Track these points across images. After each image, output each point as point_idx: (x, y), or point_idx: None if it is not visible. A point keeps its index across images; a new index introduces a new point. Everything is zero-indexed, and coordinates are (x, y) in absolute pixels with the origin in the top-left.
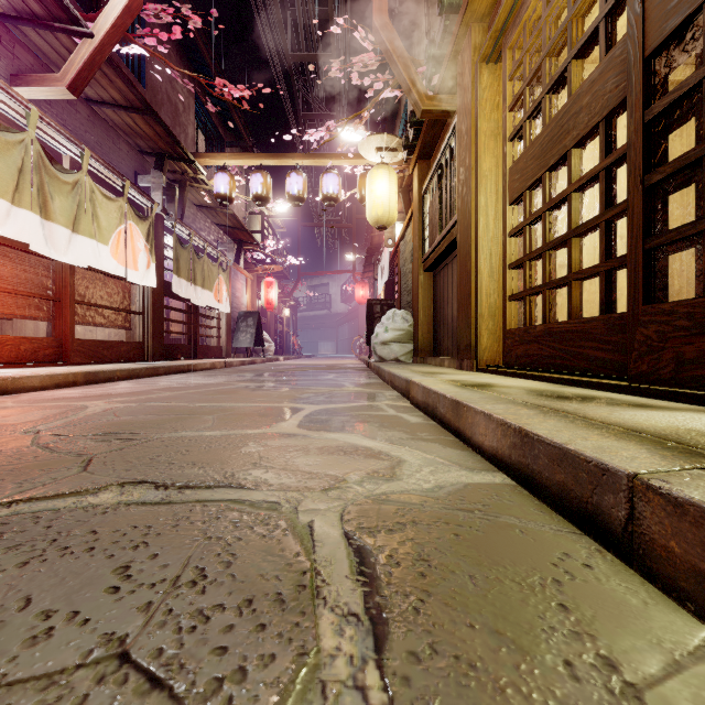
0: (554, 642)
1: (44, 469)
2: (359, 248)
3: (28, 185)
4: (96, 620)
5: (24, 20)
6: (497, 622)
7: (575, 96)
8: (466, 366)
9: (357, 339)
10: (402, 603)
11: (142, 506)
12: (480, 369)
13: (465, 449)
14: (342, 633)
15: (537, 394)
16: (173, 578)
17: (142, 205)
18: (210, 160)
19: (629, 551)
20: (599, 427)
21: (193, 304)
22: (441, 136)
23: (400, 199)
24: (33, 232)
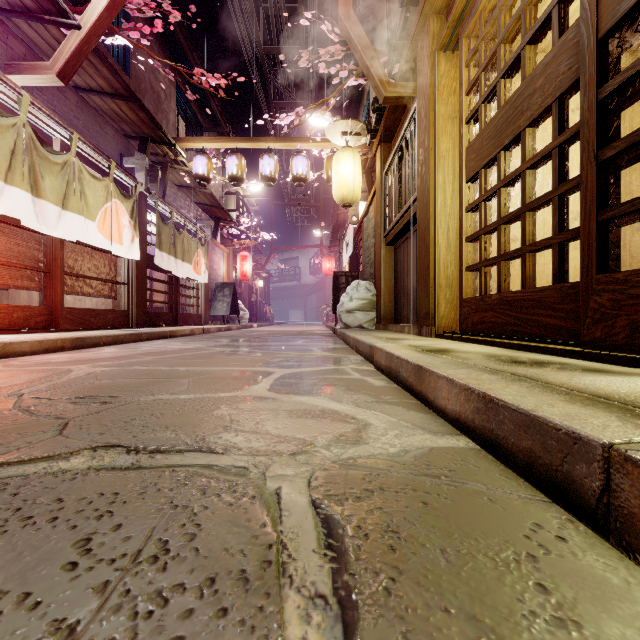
0: (537, 631)
1: (21, 433)
2: (326, 225)
3: (20, 165)
4: (47, 603)
5: (17, 13)
6: (474, 606)
7: (529, 79)
8: (425, 332)
9: (324, 308)
10: (372, 582)
11: (112, 471)
12: (438, 335)
13: (428, 413)
14: (308, 620)
15: (495, 359)
16: (134, 553)
17: (127, 184)
18: (190, 143)
19: (604, 523)
20: (563, 393)
21: (174, 276)
22: (401, 120)
23: (363, 180)
24: (25, 209)
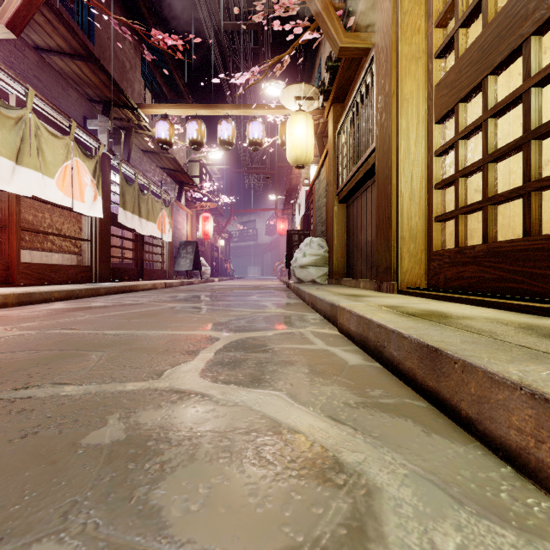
0: None
1: None
2: (280, 191)
3: None
4: None
5: None
6: None
7: None
8: (386, 288)
9: (278, 264)
10: None
11: None
12: (402, 291)
13: (467, 441)
14: None
15: (542, 335)
16: None
17: (90, 145)
18: (153, 110)
19: None
20: None
21: (139, 234)
22: (354, 78)
23: (315, 145)
24: None
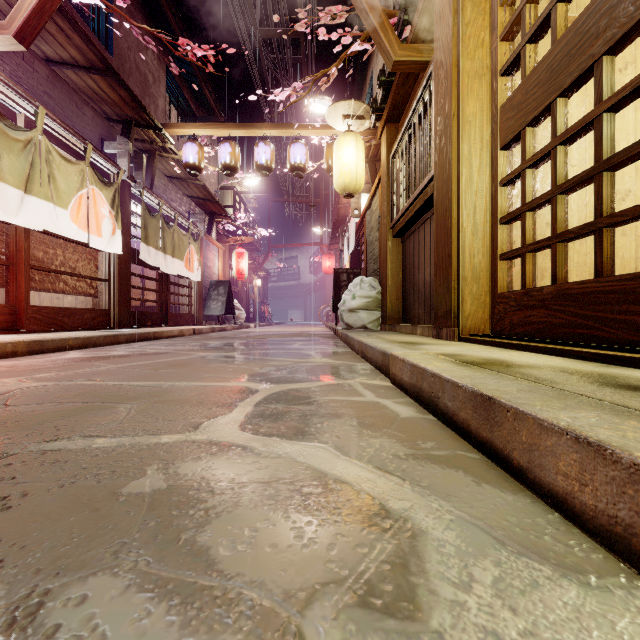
0: None
1: None
2: (326, 223)
3: None
4: None
5: None
6: None
7: None
8: (445, 334)
9: (324, 308)
10: None
11: None
12: (464, 338)
13: (518, 490)
14: None
15: (603, 384)
16: None
17: (108, 171)
18: (180, 130)
19: None
20: None
21: (163, 273)
22: (411, 95)
23: (366, 170)
24: None
